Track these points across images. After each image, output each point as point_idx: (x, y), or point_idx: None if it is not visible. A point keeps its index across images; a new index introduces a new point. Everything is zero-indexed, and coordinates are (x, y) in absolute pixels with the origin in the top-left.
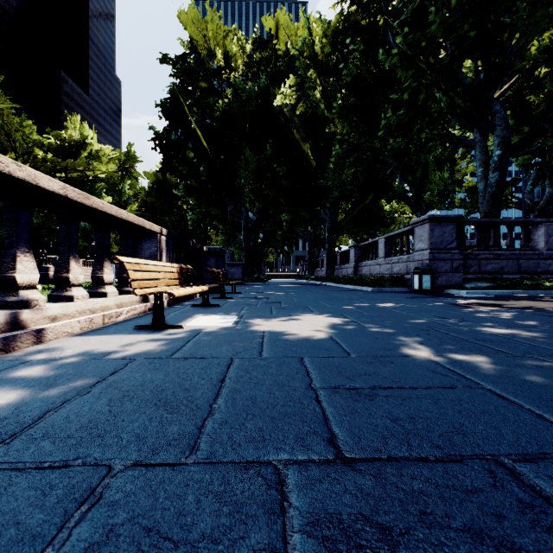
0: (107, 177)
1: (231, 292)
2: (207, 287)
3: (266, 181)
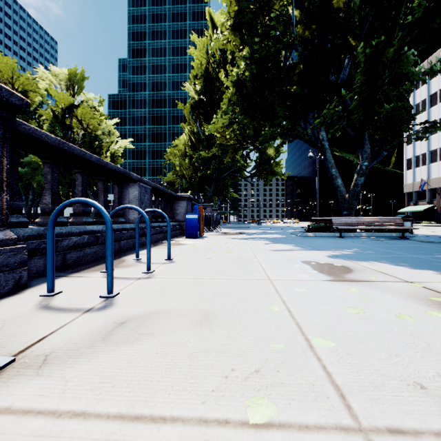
0: None
1: None
2: None
3: None
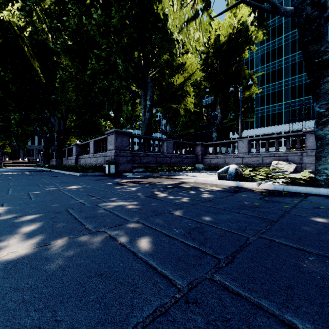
0: None
1: None
2: None
3: None
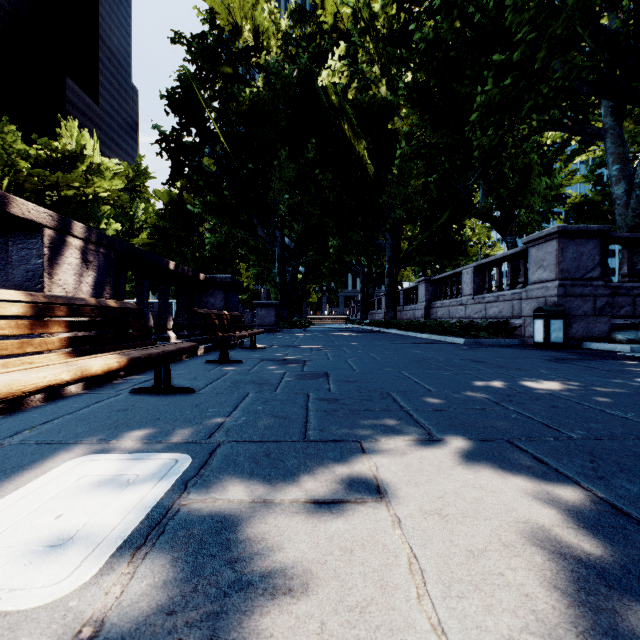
0: (112, 198)
1: (248, 347)
2: (130, 357)
3: (307, 196)
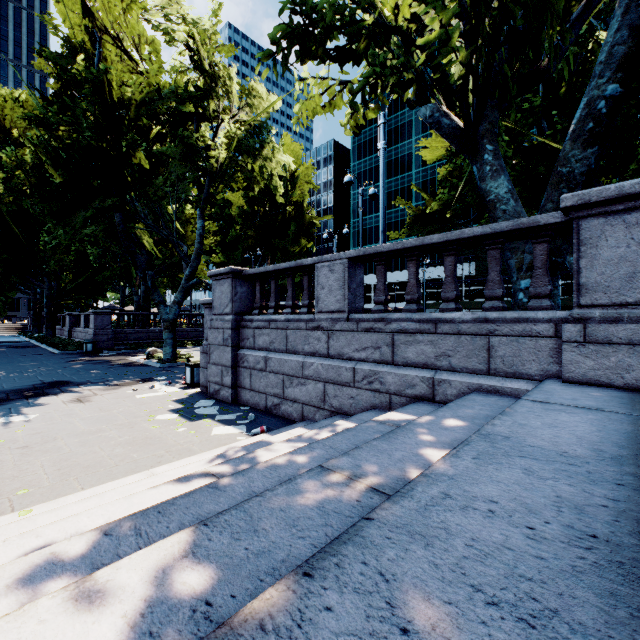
0: None
1: None
2: None
3: None
